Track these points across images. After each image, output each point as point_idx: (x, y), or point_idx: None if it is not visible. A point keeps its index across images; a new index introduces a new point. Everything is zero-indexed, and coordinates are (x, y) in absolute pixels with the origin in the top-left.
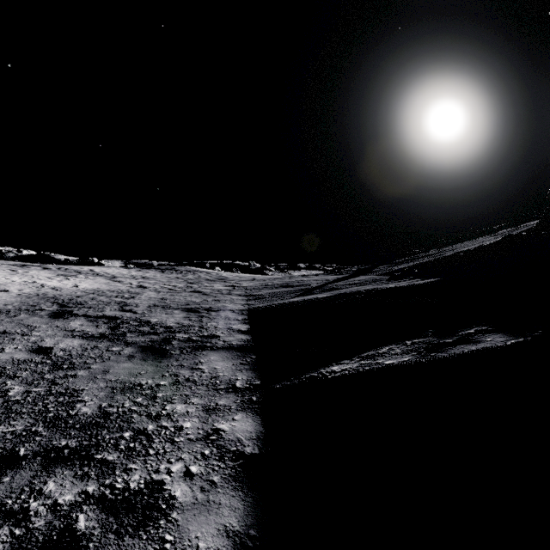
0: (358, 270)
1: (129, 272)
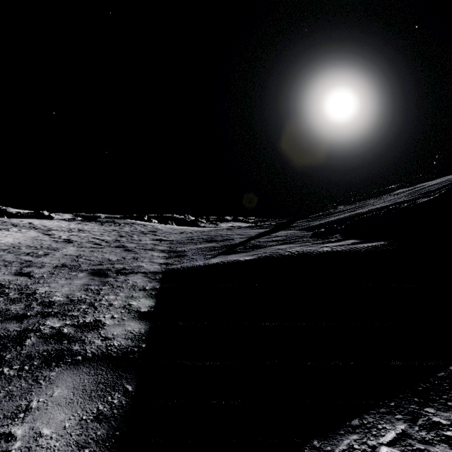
0: (278, 224)
1: (68, 225)
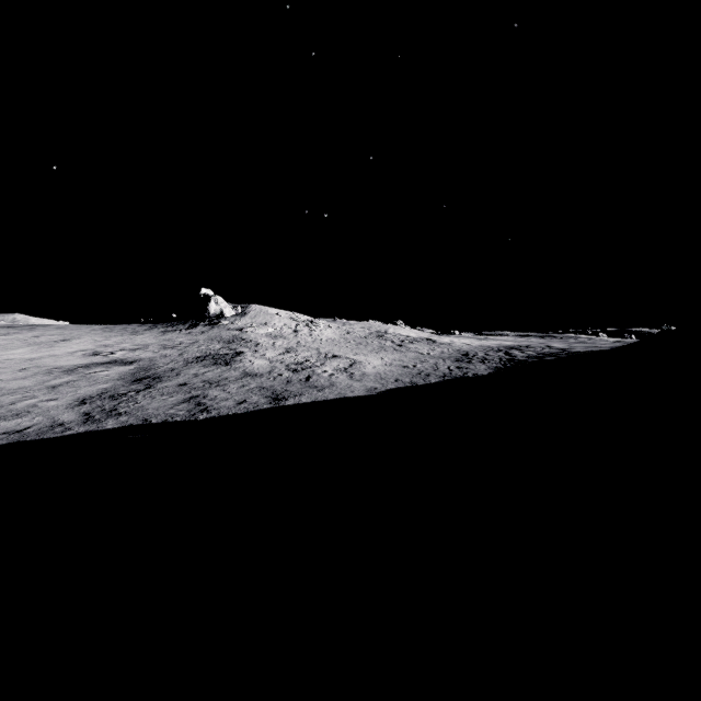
0: None
1: (515, 339)
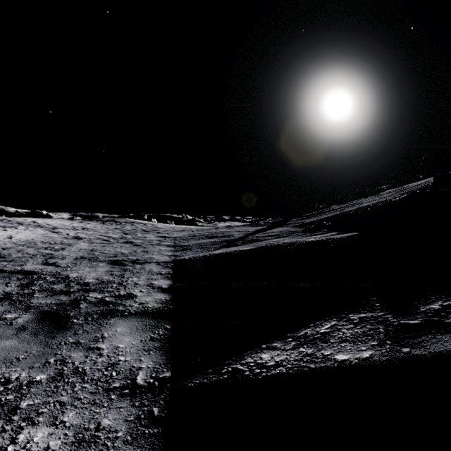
0: (274, 222)
1: (71, 224)
